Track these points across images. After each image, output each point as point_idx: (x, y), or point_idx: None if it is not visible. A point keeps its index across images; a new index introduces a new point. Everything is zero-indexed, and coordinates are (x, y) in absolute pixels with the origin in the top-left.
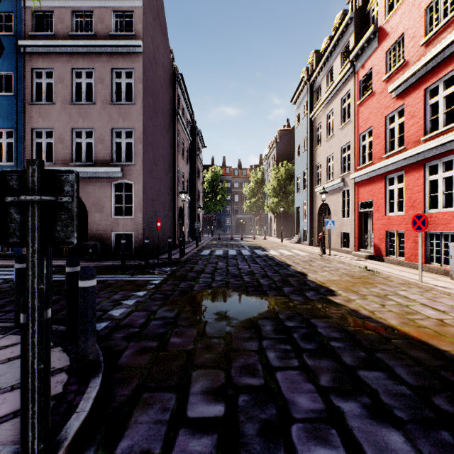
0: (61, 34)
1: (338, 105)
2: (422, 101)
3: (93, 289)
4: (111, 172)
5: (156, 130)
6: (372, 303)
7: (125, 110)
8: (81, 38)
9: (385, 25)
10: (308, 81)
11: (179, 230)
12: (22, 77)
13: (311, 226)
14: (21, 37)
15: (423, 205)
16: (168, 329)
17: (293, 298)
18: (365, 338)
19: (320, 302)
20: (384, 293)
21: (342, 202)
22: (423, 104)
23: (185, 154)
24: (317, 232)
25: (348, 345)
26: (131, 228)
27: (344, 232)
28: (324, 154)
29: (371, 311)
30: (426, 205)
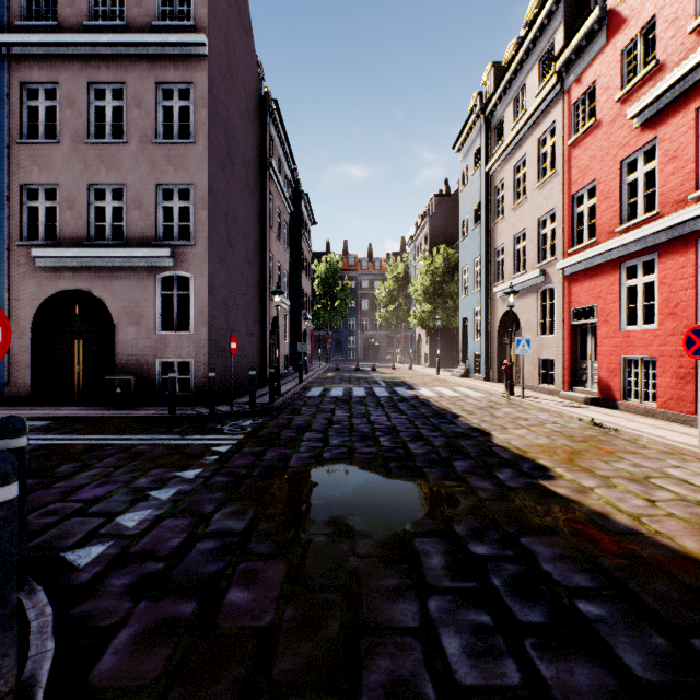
0: (70, 25)
1: (533, 148)
2: (691, 129)
3: (7, 509)
4: (154, 258)
5: (232, 188)
6: (628, 496)
7: (179, 153)
8: (103, 32)
9: (620, 6)
10: (482, 112)
11: (272, 356)
12: (4, 98)
13: (487, 349)
14: (3, 29)
15: (693, 312)
16: (227, 564)
17: (475, 484)
18: (649, 591)
19: (529, 494)
20: (641, 473)
21: (540, 309)
22: (694, 135)
23: (282, 233)
24: (497, 358)
25: (619, 613)
26: (188, 352)
27: (544, 358)
28: (509, 231)
29: (633, 515)
30: (699, 311)
